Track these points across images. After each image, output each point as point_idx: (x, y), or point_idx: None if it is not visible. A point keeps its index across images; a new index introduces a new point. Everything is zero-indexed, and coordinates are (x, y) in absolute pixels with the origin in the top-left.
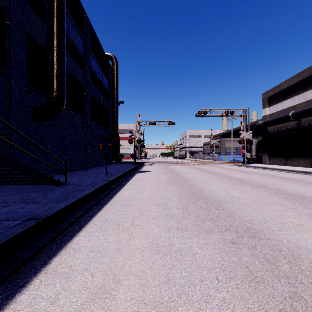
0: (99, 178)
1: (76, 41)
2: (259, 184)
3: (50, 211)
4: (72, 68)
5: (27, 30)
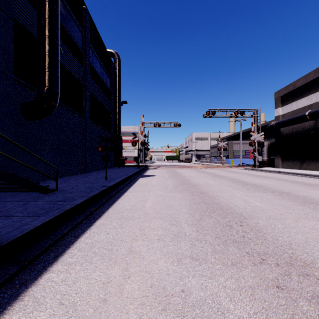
0: (97, 183)
1: (74, 33)
2: (279, 190)
3: (18, 232)
4: (70, 63)
5: (14, 15)
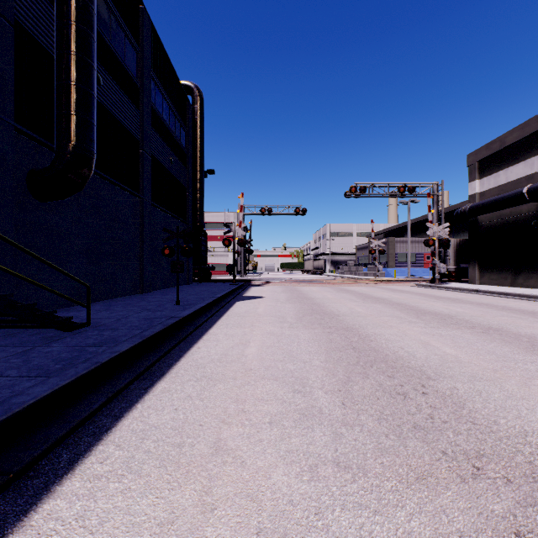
0: (161, 311)
1: (122, 51)
2: (483, 324)
3: (2, 411)
4: (115, 103)
5: (15, 16)
